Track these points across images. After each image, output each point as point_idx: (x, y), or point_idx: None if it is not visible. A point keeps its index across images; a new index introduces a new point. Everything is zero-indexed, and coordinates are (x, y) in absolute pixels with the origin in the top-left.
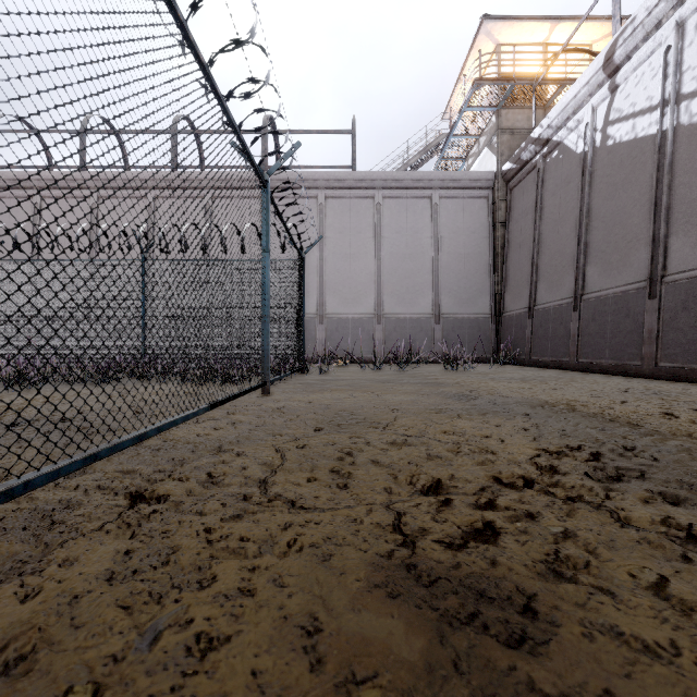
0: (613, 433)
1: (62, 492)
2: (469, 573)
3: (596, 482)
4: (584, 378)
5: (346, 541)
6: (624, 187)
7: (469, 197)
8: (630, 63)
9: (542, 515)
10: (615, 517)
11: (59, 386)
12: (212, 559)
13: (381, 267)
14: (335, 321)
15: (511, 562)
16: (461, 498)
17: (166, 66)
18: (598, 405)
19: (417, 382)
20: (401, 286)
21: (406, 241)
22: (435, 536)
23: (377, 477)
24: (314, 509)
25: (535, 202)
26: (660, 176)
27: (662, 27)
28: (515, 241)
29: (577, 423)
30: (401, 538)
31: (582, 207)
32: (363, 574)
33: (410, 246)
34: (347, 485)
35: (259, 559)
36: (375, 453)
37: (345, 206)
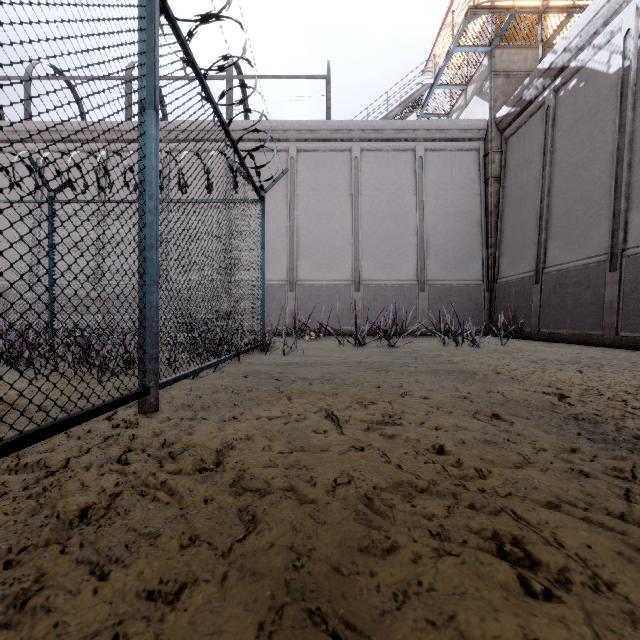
0: None
1: None
2: None
3: None
4: None
5: None
6: None
7: (458, 150)
8: None
9: None
10: None
11: None
12: None
13: (359, 228)
14: (308, 289)
15: None
16: None
17: None
18: None
19: (432, 371)
20: (381, 250)
21: (387, 199)
22: None
23: None
24: None
25: (543, 145)
26: None
27: None
28: (514, 196)
29: None
30: None
31: (620, 138)
32: None
33: (391, 205)
34: None
35: None
36: None
37: (319, 160)
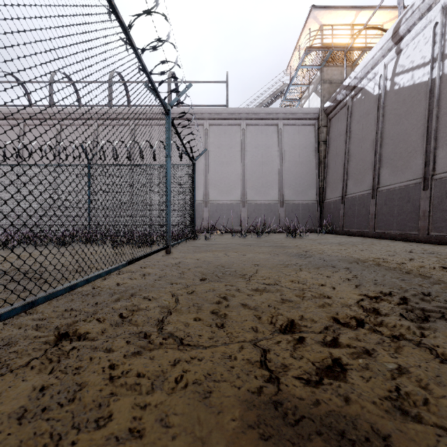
0: (412, 283)
1: (6, 331)
2: (328, 411)
3: (411, 323)
4: (380, 243)
5: (223, 378)
6: (406, 117)
7: (303, 125)
8: (410, 34)
9: (377, 352)
10: (434, 354)
11: (31, 248)
12: (112, 396)
13: (245, 170)
14: (215, 205)
15: (362, 400)
16: (311, 336)
17: (93, 19)
18: (395, 261)
19: (270, 245)
20: (258, 183)
21: (261, 153)
22: (294, 372)
23: (246, 318)
24: (198, 346)
25: (346, 127)
26: (431, 109)
27: (432, 10)
28: (333, 153)
29: (384, 274)
30: (267, 374)
31: (377, 130)
32: (237, 413)
33: (264, 156)
34: (224, 324)
35: (151, 396)
36: (243, 298)
37: (222, 130)
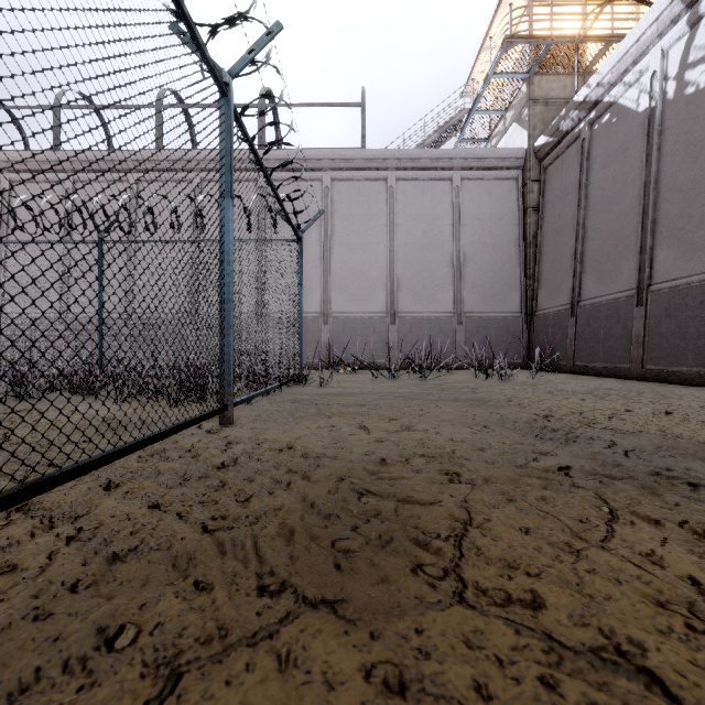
0: None
1: None
2: None
3: None
4: (672, 392)
5: None
6: None
7: (496, 179)
8: None
9: None
10: None
11: None
12: None
13: (395, 259)
14: (342, 321)
15: None
16: None
17: None
18: None
19: (453, 399)
20: (417, 281)
21: (423, 229)
22: None
23: None
24: None
25: (578, 178)
26: None
27: None
28: (551, 227)
29: None
30: None
31: (647, 176)
32: None
33: (427, 235)
34: None
35: None
36: None
37: (353, 189)
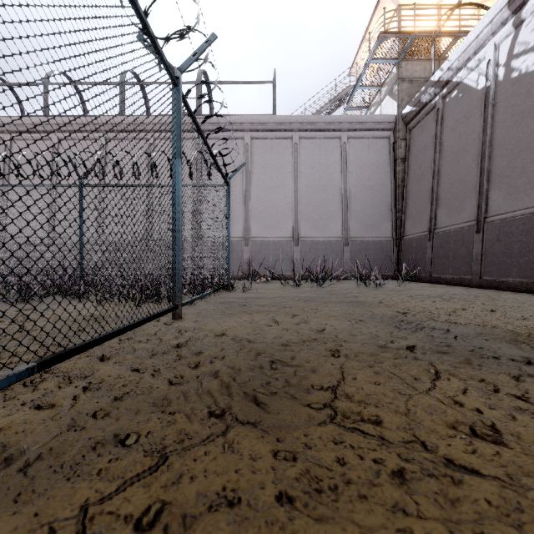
0: None
1: None
2: None
3: None
4: (500, 296)
5: None
6: (532, 114)
7: (374, 137)
8: None
9: None
10: None
11: None
12: None
13: (298, 197)
14: (259, 244)
15: None
16: None
17: None
18: None
19: (339, 301)
20: (315, 214)
21: (319, 175)
22: None
23: None
24: None
25: (434, 137)
26: None
27: None
28: (415, 174)
29: None
30: None
31: (484, 137)
32: None
33: (322, 180)
34: None
35: None
36: None
37: (267, 145)
